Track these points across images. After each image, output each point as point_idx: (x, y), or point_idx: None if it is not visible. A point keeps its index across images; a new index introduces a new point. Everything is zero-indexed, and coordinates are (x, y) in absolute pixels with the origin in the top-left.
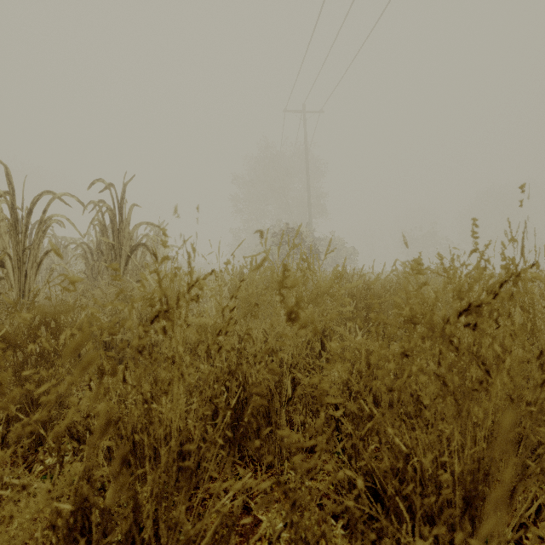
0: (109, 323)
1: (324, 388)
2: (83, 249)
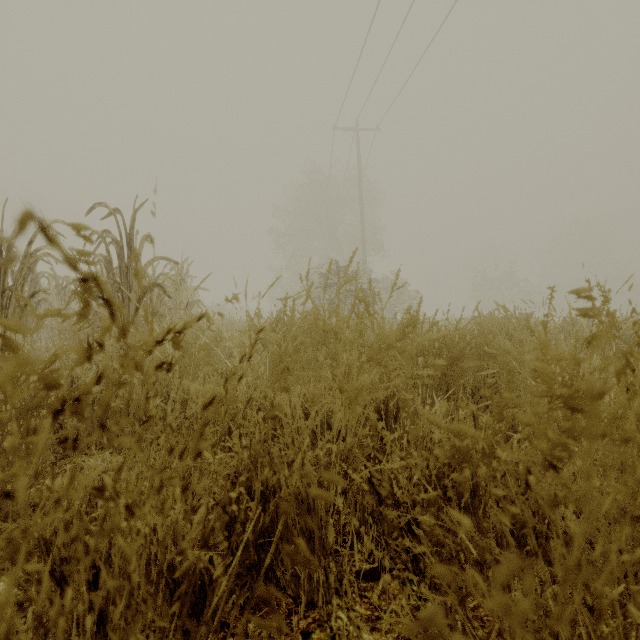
0: None
1: (429, 618)
2: None
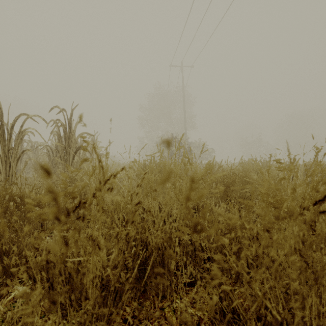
0: (41, 210)
1: (215, 274)
2: (47, 149)
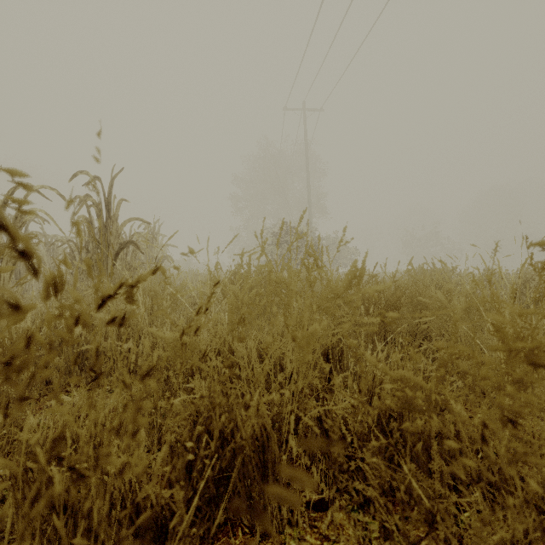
0: None
1: None
2: (71, 248)
